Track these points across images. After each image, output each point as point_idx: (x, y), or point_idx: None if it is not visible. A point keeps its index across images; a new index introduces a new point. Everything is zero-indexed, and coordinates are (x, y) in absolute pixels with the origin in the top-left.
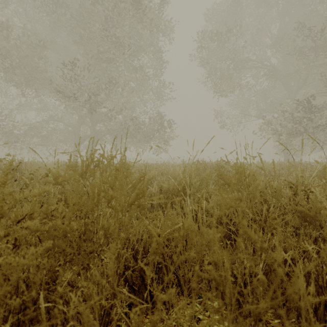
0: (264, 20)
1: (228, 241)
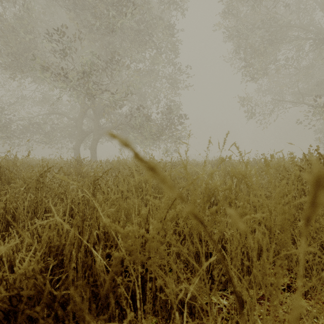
0: None
1: None
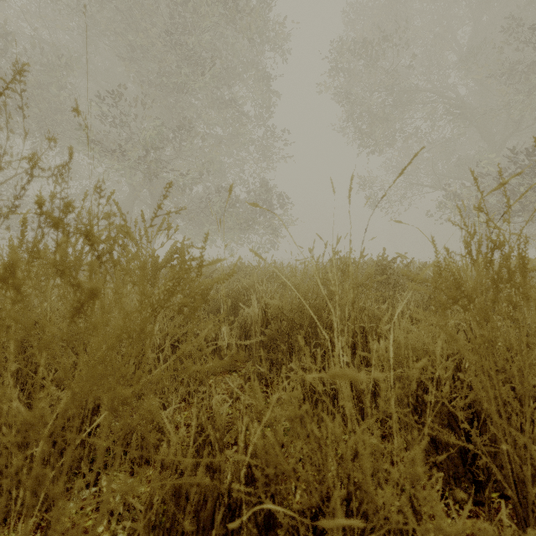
0: (446, 21)
1: (444, 453)
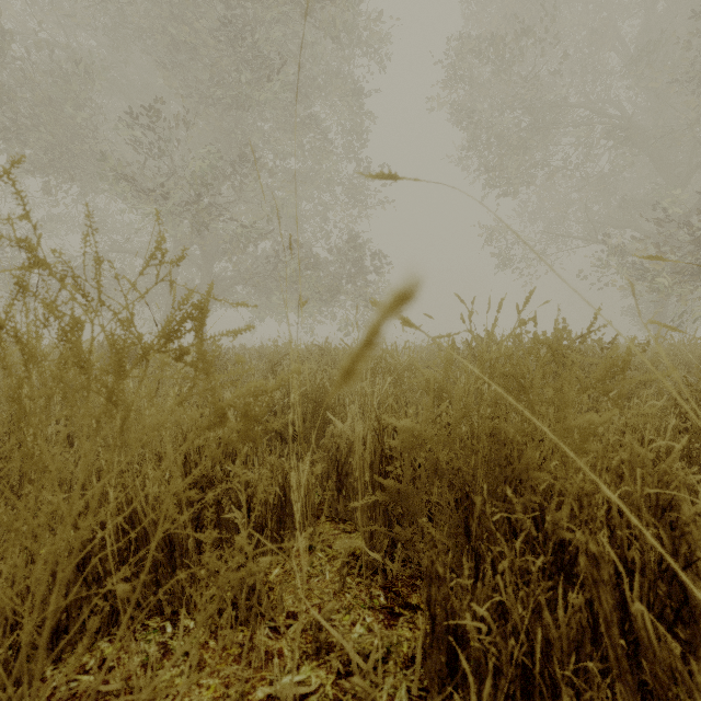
0: (605, 10)
1: None
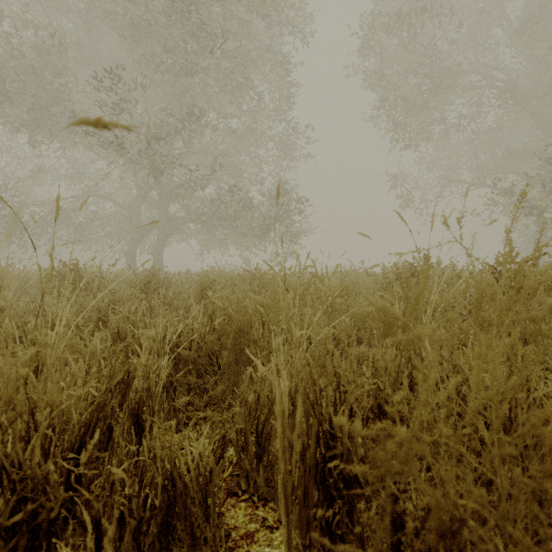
0: None
1: None
